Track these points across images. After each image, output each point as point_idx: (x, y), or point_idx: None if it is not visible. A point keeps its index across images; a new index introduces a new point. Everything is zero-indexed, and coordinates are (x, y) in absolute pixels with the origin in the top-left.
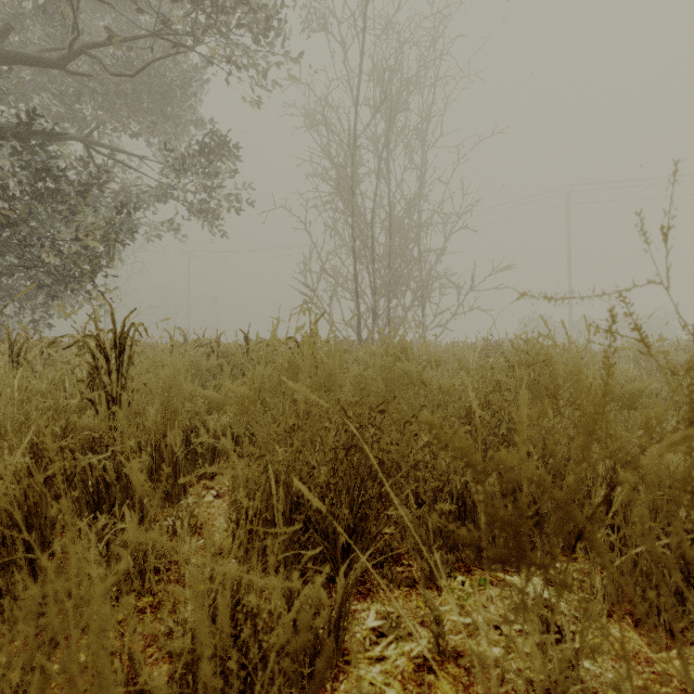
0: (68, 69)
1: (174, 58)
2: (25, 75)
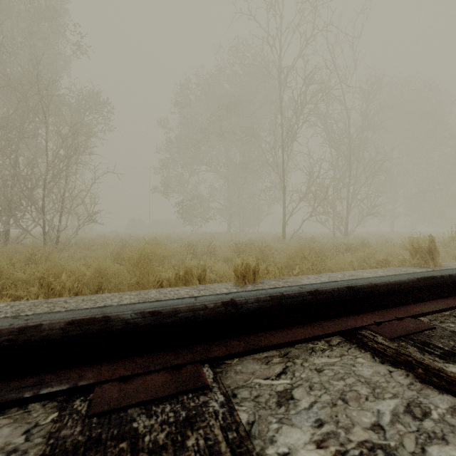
0: None
1: None
2: None
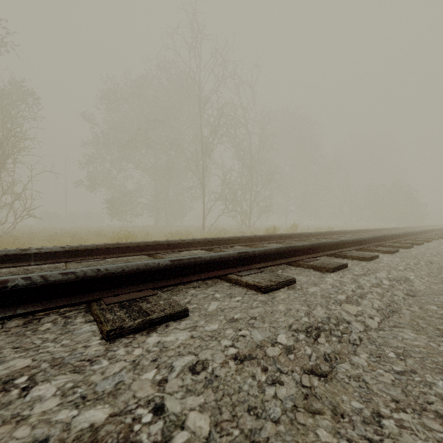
0: None
1: None
2: None
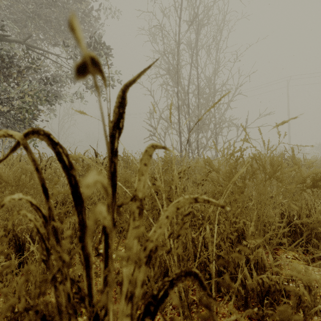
0: None
1: (78, 1)
2: None
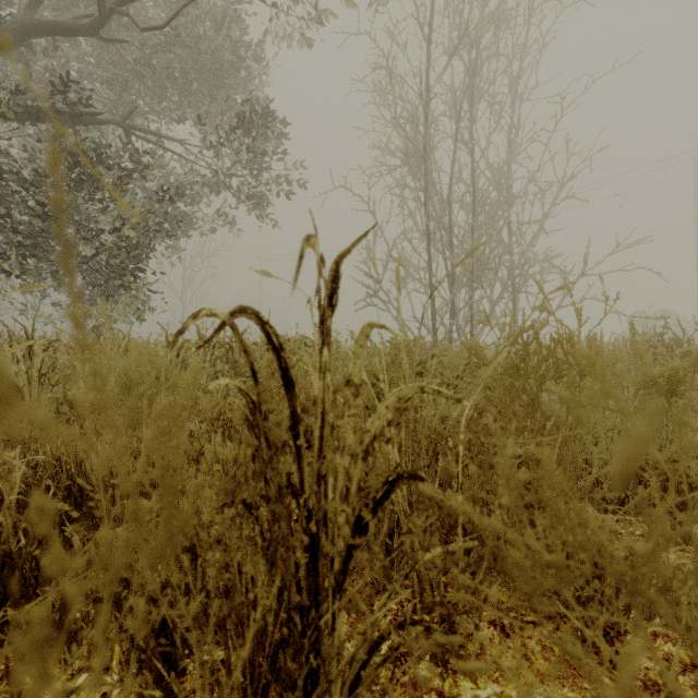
0: (103, 39)
1: (225, 30)
2: (75, 63)
